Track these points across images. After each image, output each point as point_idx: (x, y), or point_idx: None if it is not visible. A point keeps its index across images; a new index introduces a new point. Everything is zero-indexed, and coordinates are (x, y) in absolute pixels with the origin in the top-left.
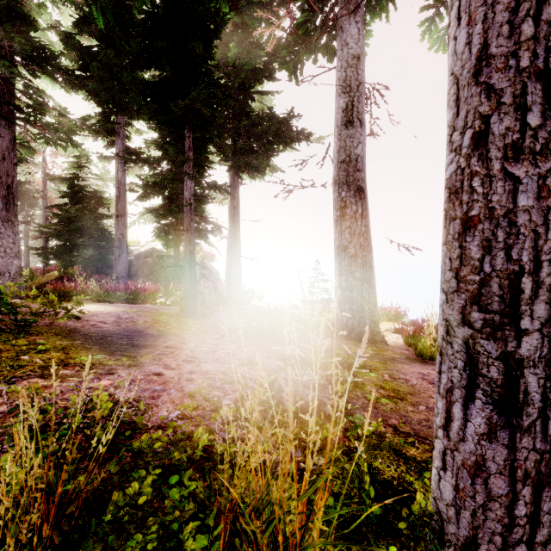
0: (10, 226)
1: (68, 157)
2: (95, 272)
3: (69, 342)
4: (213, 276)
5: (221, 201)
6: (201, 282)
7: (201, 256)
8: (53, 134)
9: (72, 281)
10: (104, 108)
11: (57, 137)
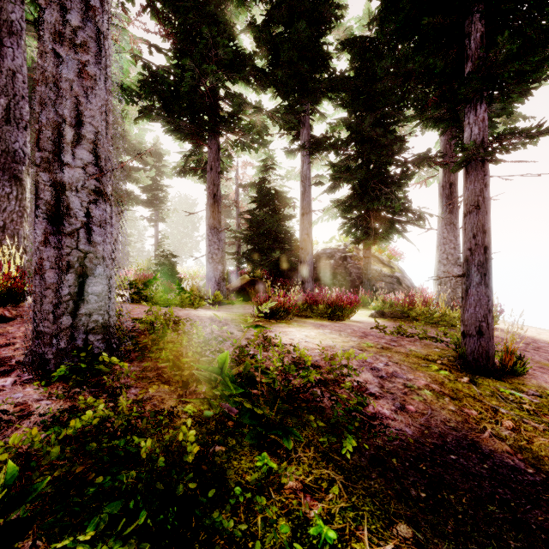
0: (216, 233)
1: (257, 161)
2: (278, 275)
3: (388, 542)
4: (406, 280)
5: (424, 181)
6: (395, 289)
7: (388, 256)
8: (247, 138)
9: (261, 285)
10: (289, 100)
11: (250, 140)
